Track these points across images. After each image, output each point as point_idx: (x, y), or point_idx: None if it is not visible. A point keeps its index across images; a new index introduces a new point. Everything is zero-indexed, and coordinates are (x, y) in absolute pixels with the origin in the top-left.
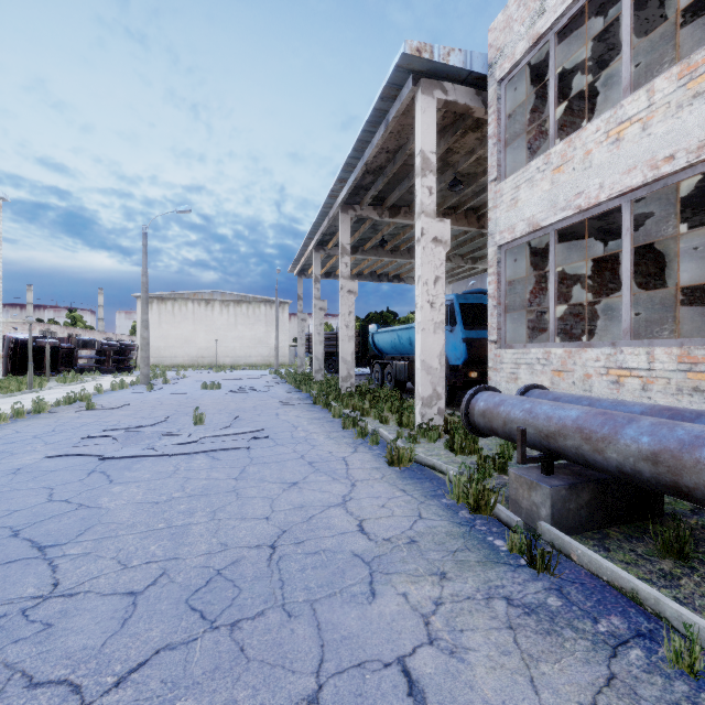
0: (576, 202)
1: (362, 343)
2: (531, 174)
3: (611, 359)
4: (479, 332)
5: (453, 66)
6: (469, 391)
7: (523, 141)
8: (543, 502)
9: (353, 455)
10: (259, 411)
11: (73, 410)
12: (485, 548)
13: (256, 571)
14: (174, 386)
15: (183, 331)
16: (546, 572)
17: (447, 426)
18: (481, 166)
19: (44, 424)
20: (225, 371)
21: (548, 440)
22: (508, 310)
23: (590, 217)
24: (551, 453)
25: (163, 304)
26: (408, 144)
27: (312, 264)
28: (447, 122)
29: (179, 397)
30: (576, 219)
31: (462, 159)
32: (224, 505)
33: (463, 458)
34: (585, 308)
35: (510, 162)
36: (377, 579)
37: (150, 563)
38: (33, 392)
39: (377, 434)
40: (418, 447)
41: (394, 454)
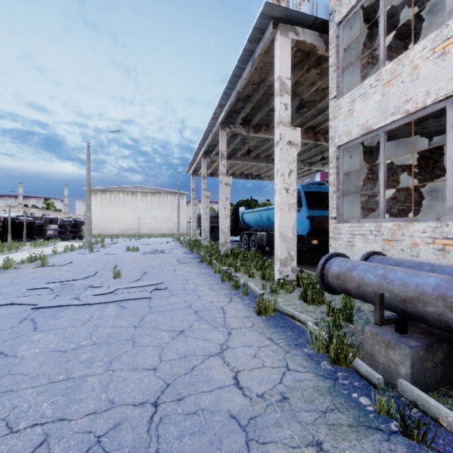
0: (404, 107)
1: (235, 220)
2: (365, 90)
3: (437, 231)
4: (319, 211)
5: (303, 13)
6: (324, 257)
7: (355, 69)
8: (402, 361)
9: (229, 304)
10: (162, 267)
11: (32, 266)
12: (352, 407)
13: (134, 438)
14: (108, 249)
15: (117, 212)
16: (422, 443)
17: (299, 281)
18: (319, 95)
19: (7, 278)
20: (144, 239)
21: (405, 304)
22: (344, 194)
23: (410, 123)
24: (406, 315)
25: (104, 194)
26: (268, 78)
27: (201, 167)
28: (297, 60)
29: (109, 256)
30: (404, 121)
31: (305, 89)
32: (120, 354)
33: (314, 308)
34: (400, 193)
35: (346, 84)
36: (254, 452)
37: (35, 426)
38: (11, 253)
39: (247, 287)
40: (278, 298)
41: (261, 305)
